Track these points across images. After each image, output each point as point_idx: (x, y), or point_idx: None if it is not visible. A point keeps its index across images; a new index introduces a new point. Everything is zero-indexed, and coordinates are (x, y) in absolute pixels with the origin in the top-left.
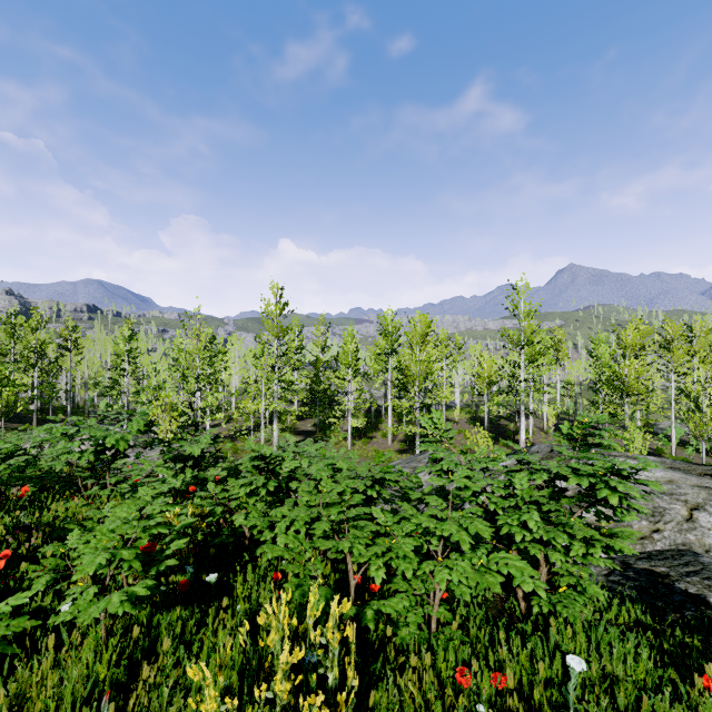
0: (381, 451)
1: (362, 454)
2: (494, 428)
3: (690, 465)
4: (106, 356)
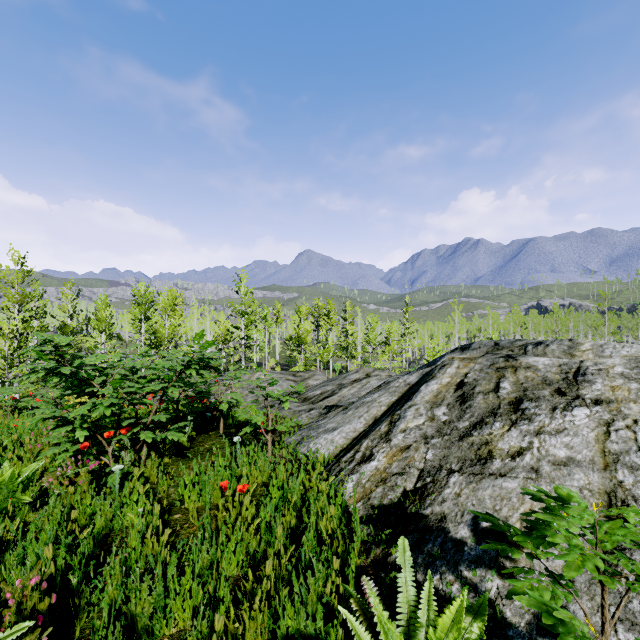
0: None
1: None
2: None
3: (290, 372)
4: None
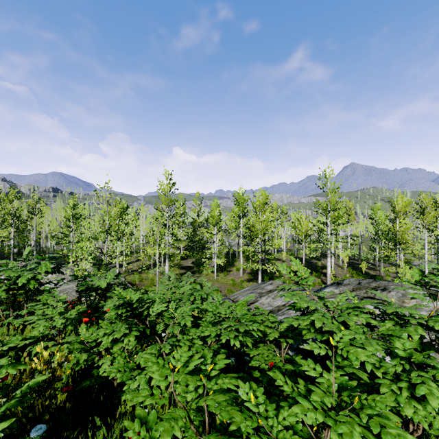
0: (235, 280)
1: (223, 282)
2: (308, 265)
3: None
4: (60, 219)
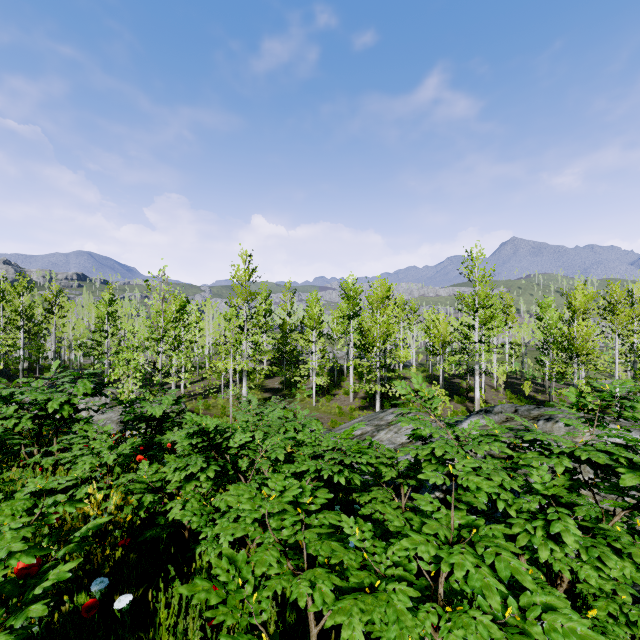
0: (343, 407)
1: (325, 410)
2: (448, 386)
3: None
4: (90, 319)
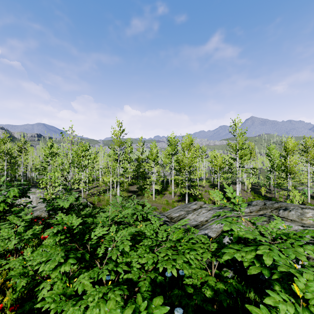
0: (168, 200)
1: (159, 202)
2: (222, 189)
3: None
4: (42, 156)
